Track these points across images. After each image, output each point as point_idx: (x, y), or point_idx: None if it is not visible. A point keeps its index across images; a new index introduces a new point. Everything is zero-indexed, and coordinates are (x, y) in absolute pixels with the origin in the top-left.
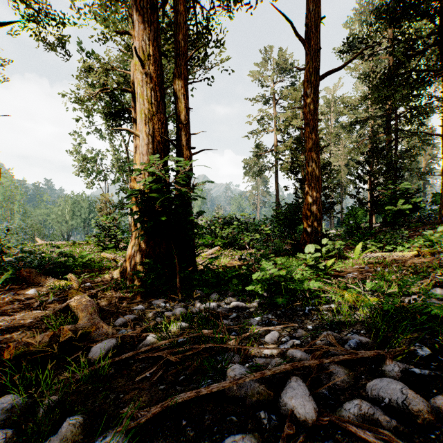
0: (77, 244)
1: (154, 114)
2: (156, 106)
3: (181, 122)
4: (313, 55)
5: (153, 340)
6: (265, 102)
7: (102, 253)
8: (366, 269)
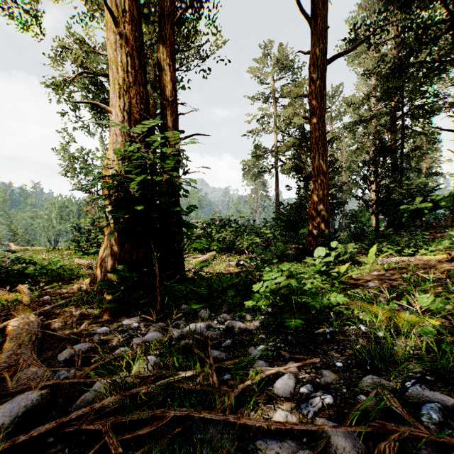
0: (57, 250)
1: (130, 85)
2: (134, 76)
3: (165, 98)
4: (320, 35)
5: (100, 392)
6: (265, 100)
7: (76, 259)
8: (387, 276)
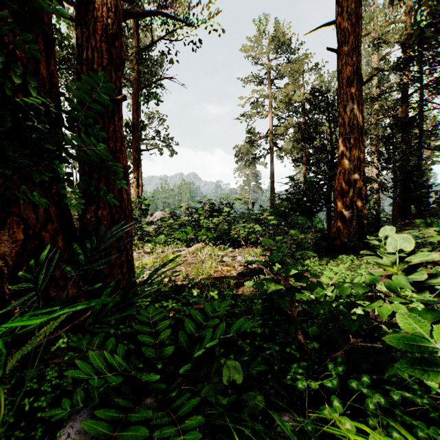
0: None
1: None
2: None
3: None
4: None
5: None
6: (259, 81)
7: None
8: None
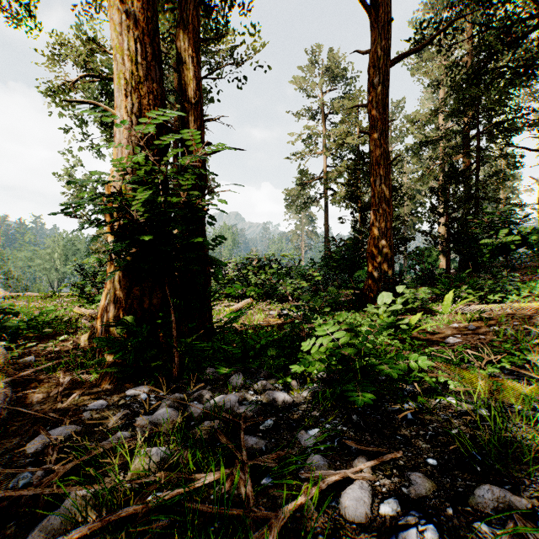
0: (57, 296)
1: (141, 81)
2: (145, 69)
3: (187, 100)
4: (382, 29)
5: (73, 511)
6: (312, 116)
7: (76, 308)
8: (472, 329)
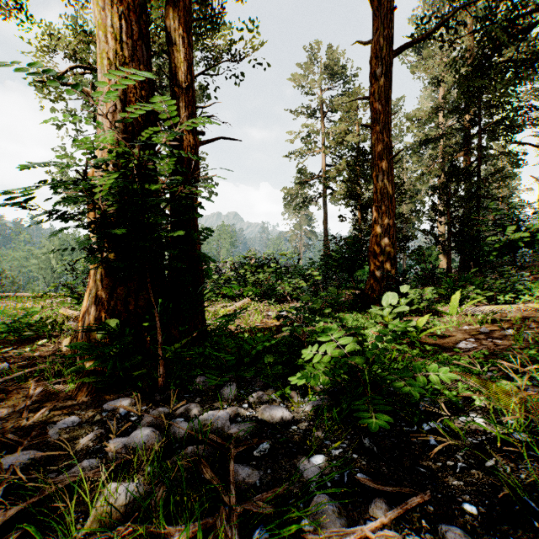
0: (48, 297)
1: (126, 62)
2: (131, 49)
3: (178, 84)
4: (384, 18)
5: None
6: (311, 114)
7: (62, 309)
8: (485, 332)
